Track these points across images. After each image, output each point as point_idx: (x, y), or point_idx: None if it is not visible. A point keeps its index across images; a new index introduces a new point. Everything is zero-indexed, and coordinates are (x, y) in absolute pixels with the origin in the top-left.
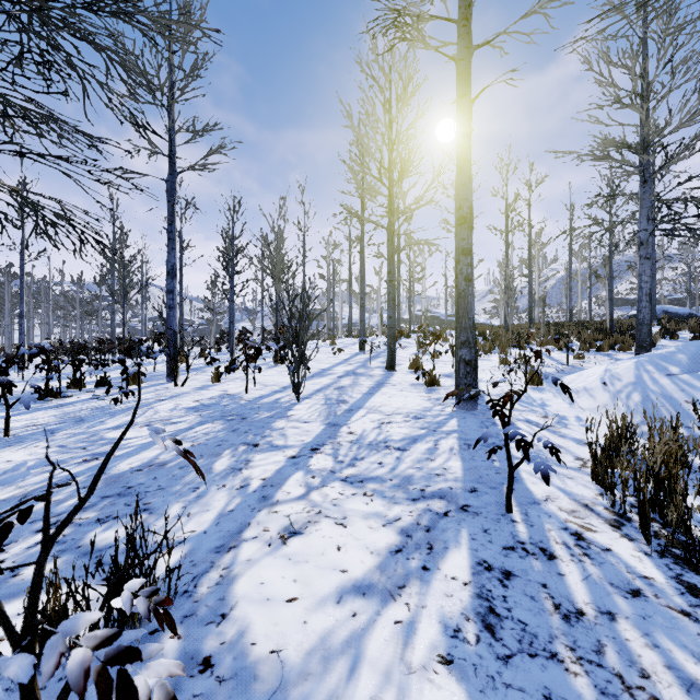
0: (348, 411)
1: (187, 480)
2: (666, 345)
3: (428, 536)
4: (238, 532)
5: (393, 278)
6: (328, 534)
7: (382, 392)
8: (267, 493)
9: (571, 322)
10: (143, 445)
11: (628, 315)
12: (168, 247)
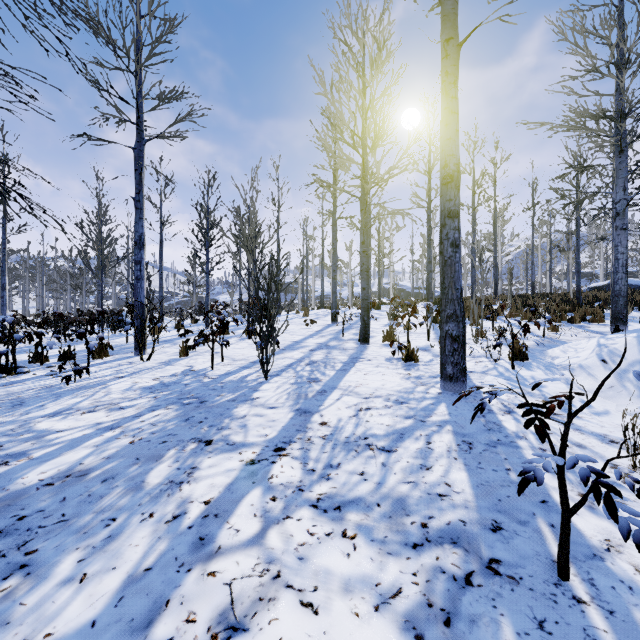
0: (320, 393)
1: (104, 504)
2: (639, 316)
3: (450, 638)
4: (146, 623)
5: (366, 248)
6: (288, 632)
7: (357, 368)
8: (206, 532)
9: (534, 294)
10: (73, 441)
11: (588, 287)
12: (136, 217)
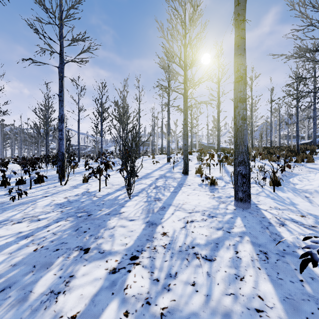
0: (161, 209)
1: None
2: None
3: None
4: None
5: (186, 122)
6: None
7: (182, 190)
8: None
9: (272, 146)
10: None
11: (300, 143)
12: (59, 105)
